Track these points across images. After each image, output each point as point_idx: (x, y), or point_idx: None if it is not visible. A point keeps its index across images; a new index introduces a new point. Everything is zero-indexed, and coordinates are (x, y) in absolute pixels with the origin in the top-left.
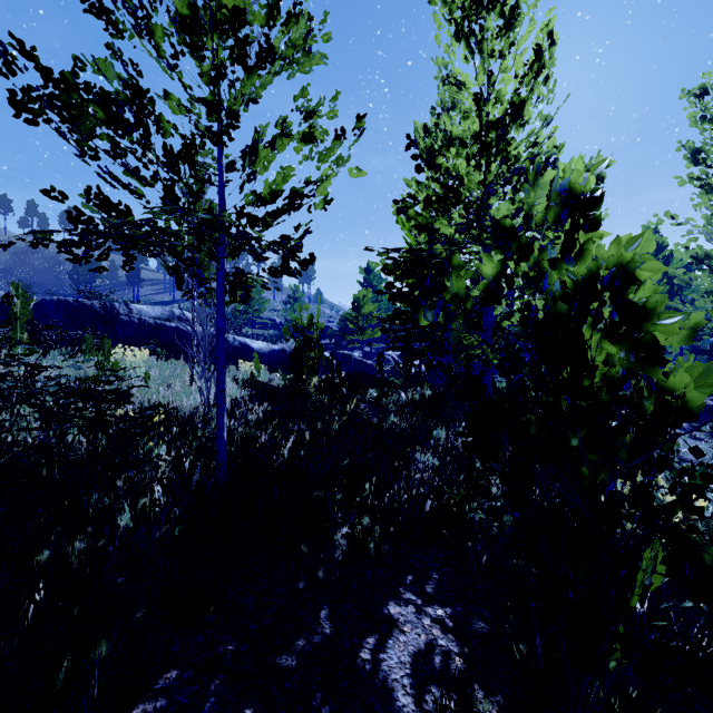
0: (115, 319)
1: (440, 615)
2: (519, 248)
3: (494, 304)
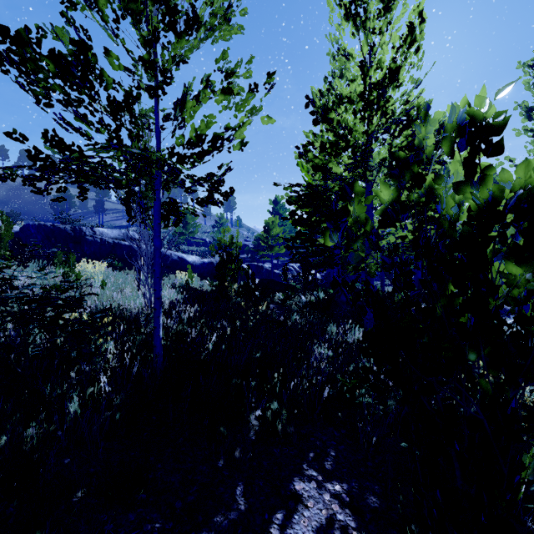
0: (82, 239)
1: (338, 490)
2: (412, 177)
3: (390, 227)
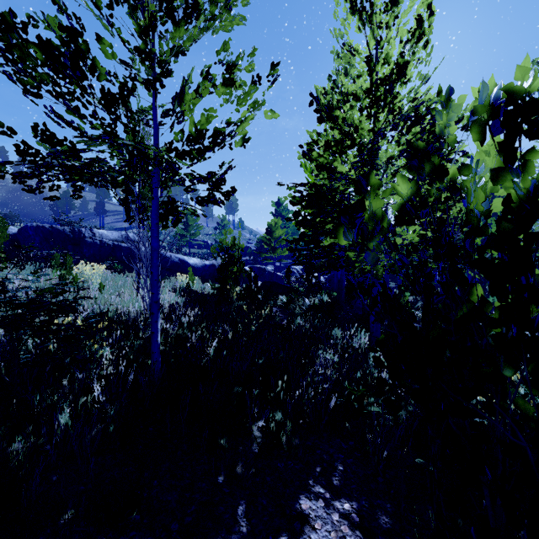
0: (81, 241)
1: (347, 509)
2: (433, 169)
3: (408, 224)
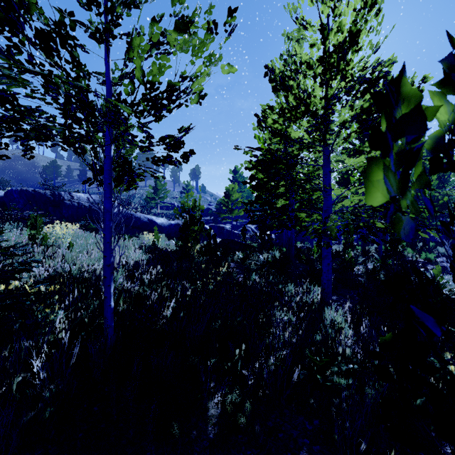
0: (61, 203)
1: None
2: None
3: (446, 170)
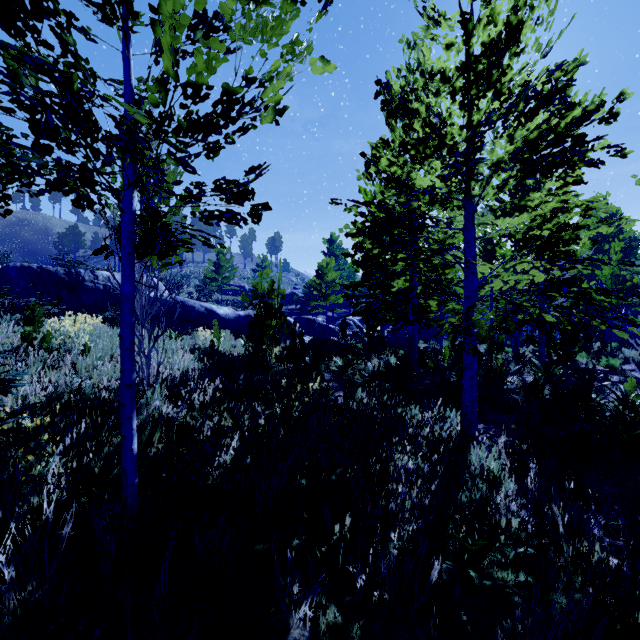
0: (80, 285)
1: None
2: None
3: None
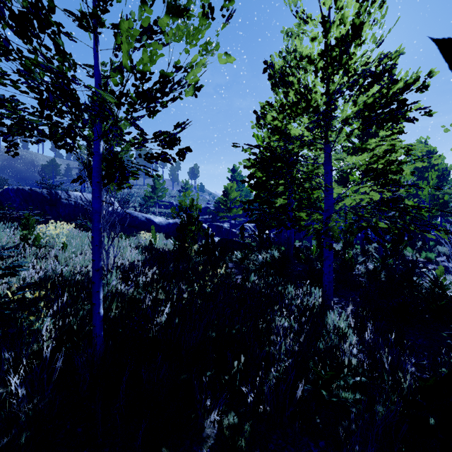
0: (58, 202)
1: None
2: None
3: None
